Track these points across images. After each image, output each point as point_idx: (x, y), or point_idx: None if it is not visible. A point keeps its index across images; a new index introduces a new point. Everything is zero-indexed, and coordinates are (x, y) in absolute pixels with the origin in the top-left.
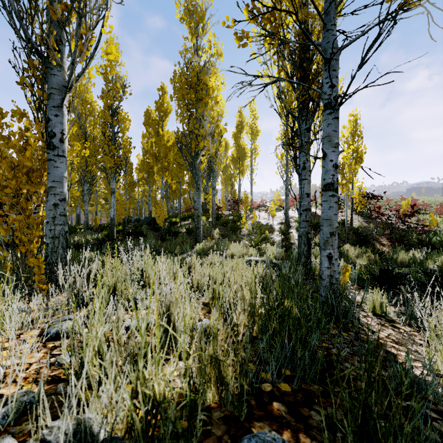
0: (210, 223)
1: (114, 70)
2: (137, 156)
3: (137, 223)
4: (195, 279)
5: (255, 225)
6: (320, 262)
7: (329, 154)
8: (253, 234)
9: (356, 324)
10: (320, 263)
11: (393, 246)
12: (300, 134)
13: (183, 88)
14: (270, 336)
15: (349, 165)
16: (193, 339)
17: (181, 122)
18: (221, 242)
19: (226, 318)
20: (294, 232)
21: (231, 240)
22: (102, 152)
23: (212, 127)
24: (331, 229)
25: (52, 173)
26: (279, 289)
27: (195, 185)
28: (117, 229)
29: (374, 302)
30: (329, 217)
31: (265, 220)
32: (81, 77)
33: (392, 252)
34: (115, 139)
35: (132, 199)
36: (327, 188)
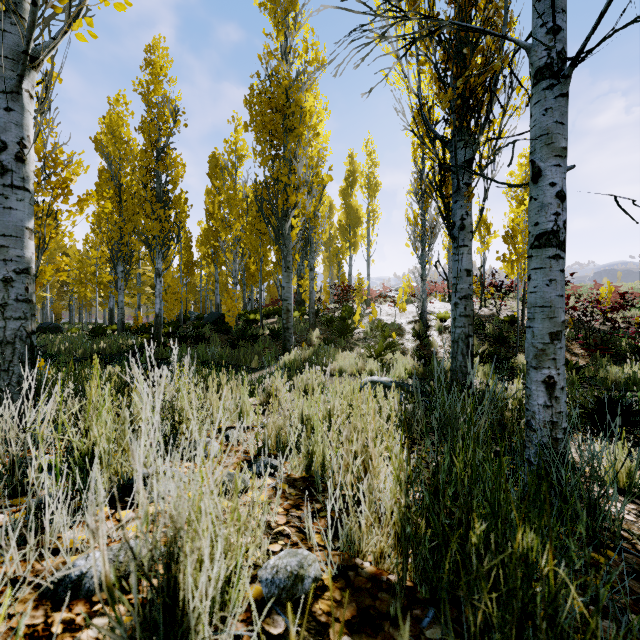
0: (307, 322)
1: (160, 88)
2: (199, 222)
3: (196, 322)
4: (274, 425)
5: (374, 325)
6: (527, 394)
7: (548, 171)
8: (372, 339)
9: (616, 531)
10: (527, 396)
11: (592, 357)
12: (456, 170)
13: (264, 113)
14: (475, 638)
15: (522, 231)
16: (251, 616)
17: (262, 164)
18: (324, 351)
19: (336, 523)
20: (435, 336)
21: (338, 347)
22: (143, 214)
23: (309, 172)
24: (553, 326)
25: (1, 219)
26: (467, 469)
27: (283, 263)
28: (166, 330)
29: (616, 466)
30: (549, 302)
31: (389, 317)
32: (57, 39)
33: (594, 366)
34: (162, 193)
35: (192, 286)
36: (542, 242)
